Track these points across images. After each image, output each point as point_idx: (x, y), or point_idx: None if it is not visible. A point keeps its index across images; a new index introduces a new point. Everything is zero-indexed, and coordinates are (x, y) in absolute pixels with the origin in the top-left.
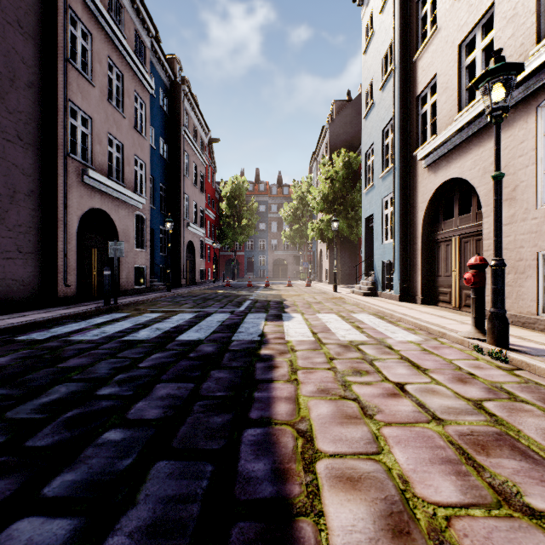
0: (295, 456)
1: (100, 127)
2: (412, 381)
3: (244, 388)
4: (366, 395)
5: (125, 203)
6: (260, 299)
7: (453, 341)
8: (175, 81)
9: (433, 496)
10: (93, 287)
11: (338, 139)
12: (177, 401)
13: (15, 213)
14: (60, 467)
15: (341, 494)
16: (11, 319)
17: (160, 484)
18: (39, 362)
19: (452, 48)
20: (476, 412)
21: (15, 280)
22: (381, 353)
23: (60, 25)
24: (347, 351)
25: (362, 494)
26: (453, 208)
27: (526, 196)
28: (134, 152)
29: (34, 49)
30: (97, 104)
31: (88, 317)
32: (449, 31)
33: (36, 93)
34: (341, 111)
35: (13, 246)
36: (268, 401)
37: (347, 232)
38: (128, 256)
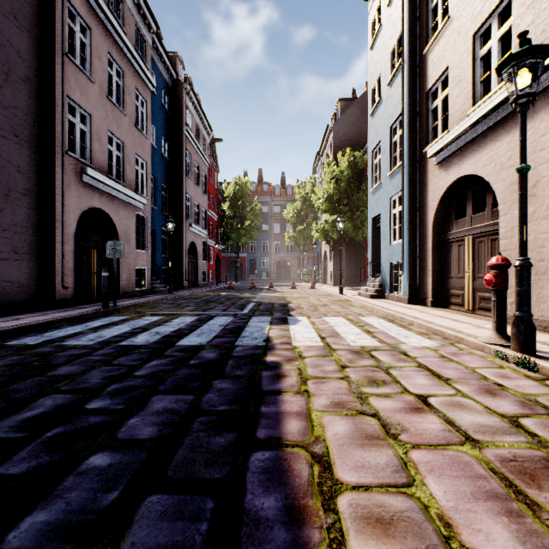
0: (312, 489)
1: (100, 124)
2: (435, 393)
3: (250, 401)
4: (386, 410)
5: (125, 202)
6: (263, 301)
7: (472, 346)
8: (177, 79)
9: (486, 547)
10: (92, 289)
11: (343, 138)
12: (174, 417)
13: (10, 212)
14: (33, 503)
15: (372, 542)
16: (4, 323)
17: (150, 528)
18: (27, 370)
19: (465, 39)
20: (514, 431)
21: (10, 282)
22: (397, 361)
23: (57, 18)
24: (359, 358)
25: (397, 543)
26: (464, 207)
27: (548, 192)
28: (134, 151)
29: (30, 43)
30: (96, 100)
31: (85, 320)
32: (462, 22)
33: (32, 88)
34: (346, 109)
35: (8, 246)
36: (277, 417)
37: (353, 233)
38: (128, 257)
